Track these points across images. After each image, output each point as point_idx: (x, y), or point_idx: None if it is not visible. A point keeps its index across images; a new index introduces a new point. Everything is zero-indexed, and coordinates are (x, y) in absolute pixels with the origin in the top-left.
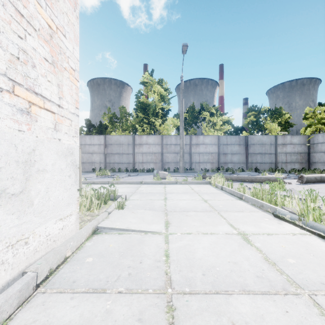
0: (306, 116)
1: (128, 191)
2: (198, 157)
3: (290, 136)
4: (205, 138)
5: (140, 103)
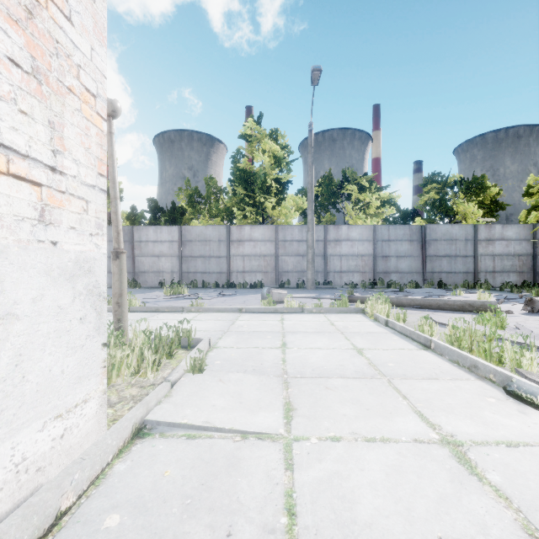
0: (529, 190)
1: (216, 327)
2: (338, 263)
3: (500, 226)
4: (352, 229)
5: (240, 171)
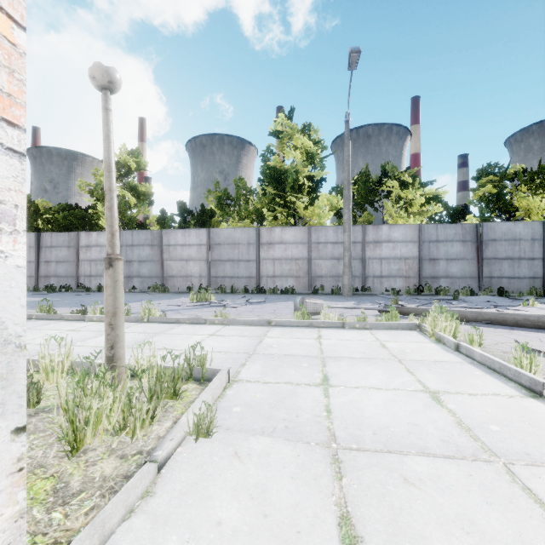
0: None
1: (240, 347)
2: (378, 267)
3: None
4: (393, 230)
5: (270, 170)
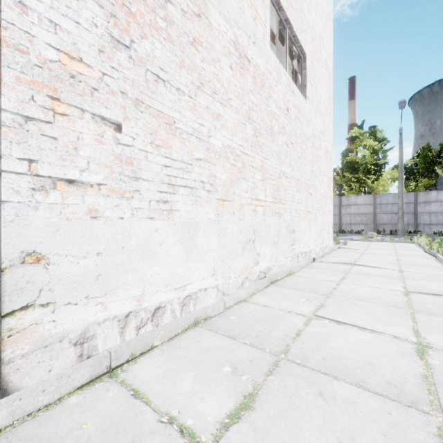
0: None
1: None
2: (428, 218)
3: None
4: (440, 194)
5: (348, 163)
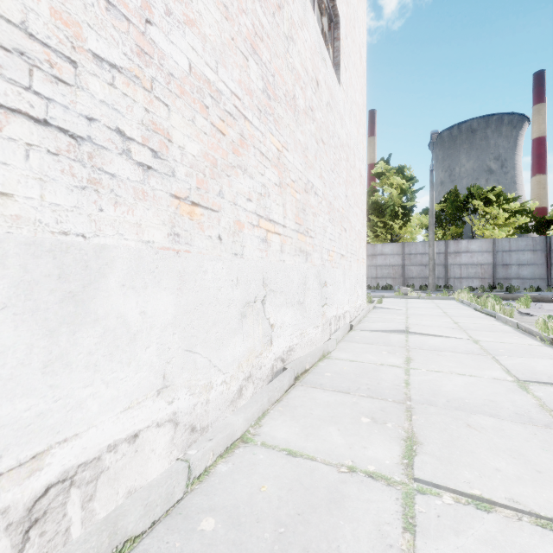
0: None
1: None
2: (458, 271)
3: None
4: (471, 243)
5: (374, 204)
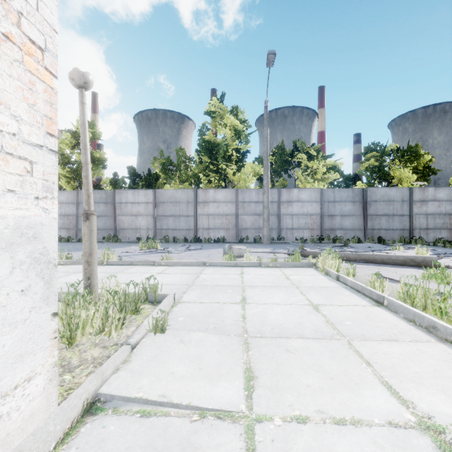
0: None
1: (182, 281)
2: (290, 221)
3: (433, 189)
4: (302, 192)
5: (205, 142)
